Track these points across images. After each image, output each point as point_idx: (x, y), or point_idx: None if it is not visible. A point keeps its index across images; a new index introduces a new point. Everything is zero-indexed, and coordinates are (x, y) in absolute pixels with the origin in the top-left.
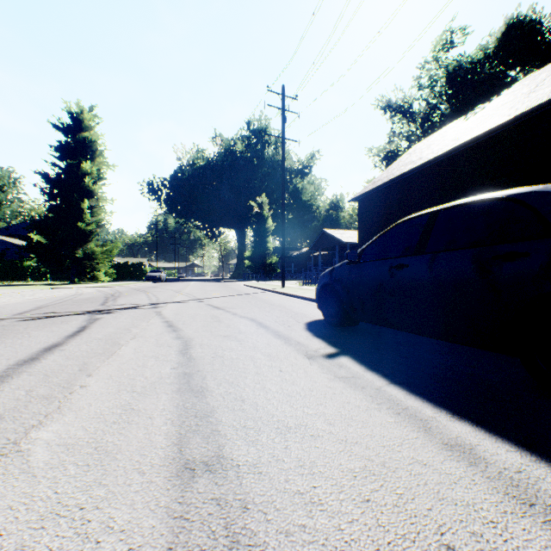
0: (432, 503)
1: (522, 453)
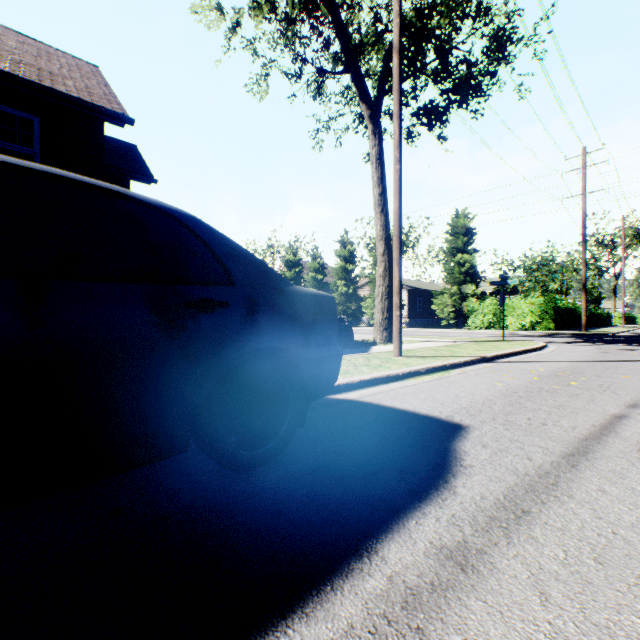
0: (605, 588)
1: (415, 516)
